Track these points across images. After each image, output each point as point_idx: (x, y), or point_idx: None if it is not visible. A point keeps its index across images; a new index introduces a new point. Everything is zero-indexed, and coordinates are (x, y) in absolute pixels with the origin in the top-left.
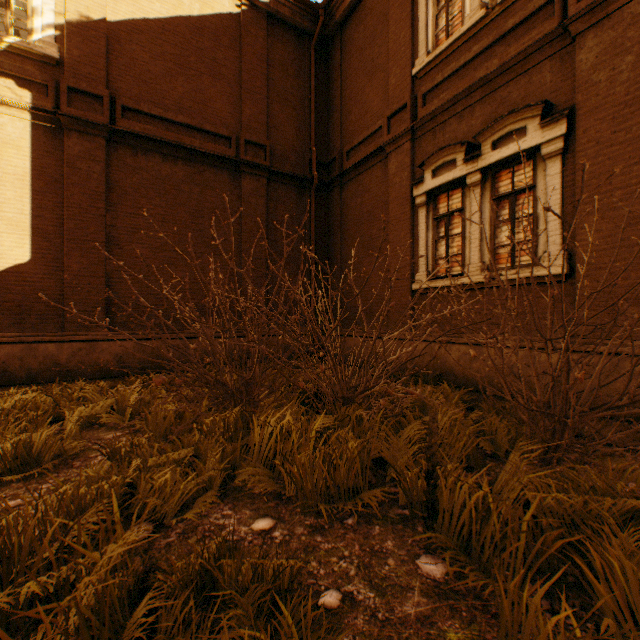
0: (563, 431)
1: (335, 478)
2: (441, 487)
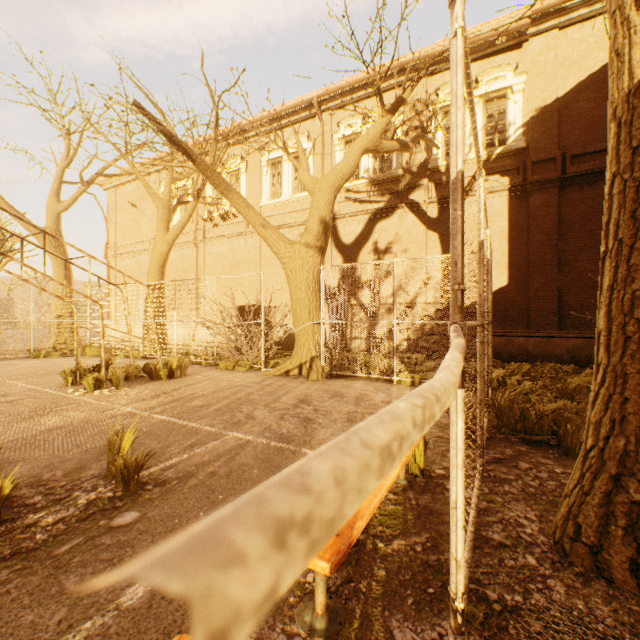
0: None
1: None
2: None
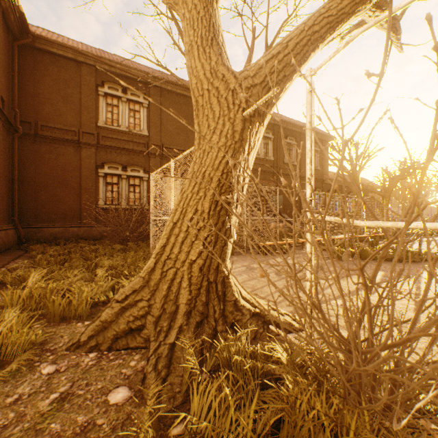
0: None
1: None
2: None
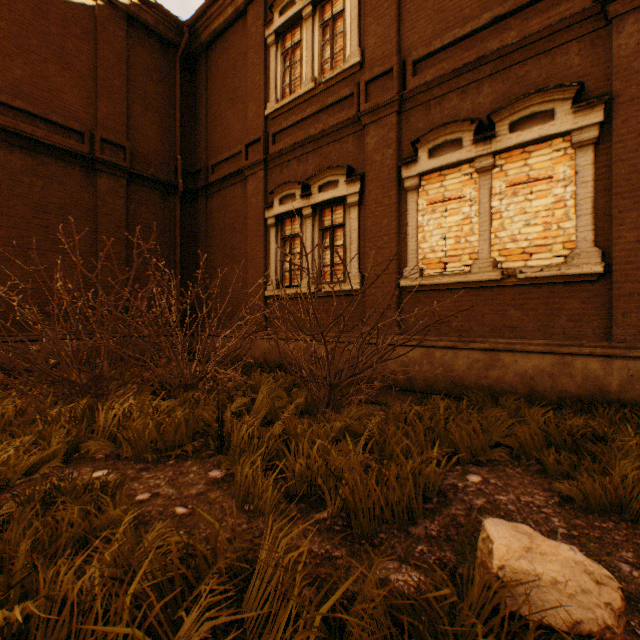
0: (331, 393)
1: (164, 437)
2: (234, 430)
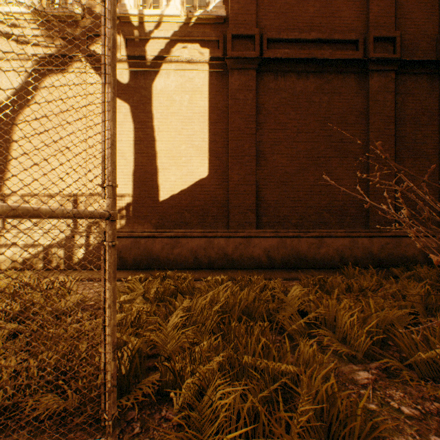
0: None
1: None
2: None
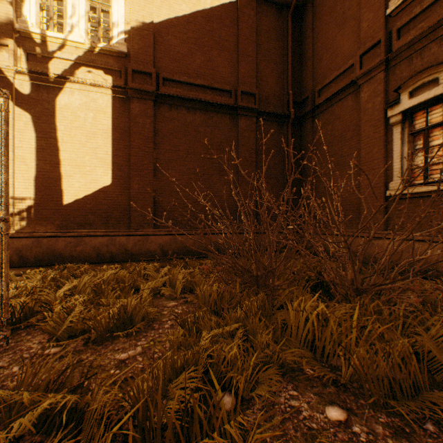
0: None
1: (395, 374)
2: None
